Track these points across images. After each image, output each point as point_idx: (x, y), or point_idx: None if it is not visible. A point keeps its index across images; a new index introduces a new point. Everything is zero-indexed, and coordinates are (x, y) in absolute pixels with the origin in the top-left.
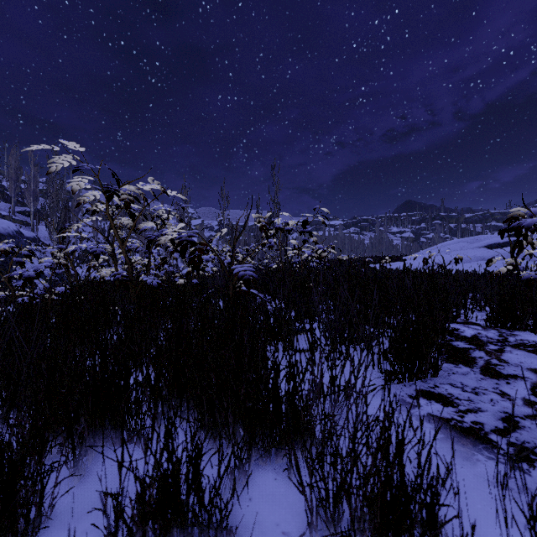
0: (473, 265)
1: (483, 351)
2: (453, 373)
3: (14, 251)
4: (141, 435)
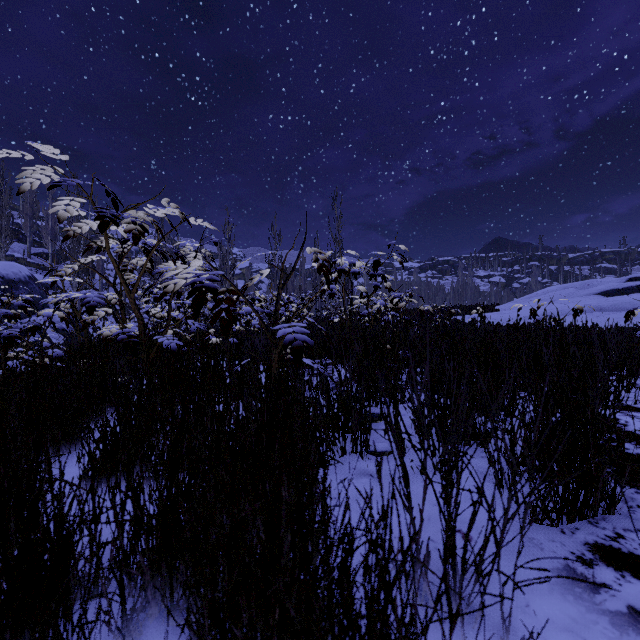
0: (589, 317)
1: None
2: (639, 507)
3: (1, 301)
4: None
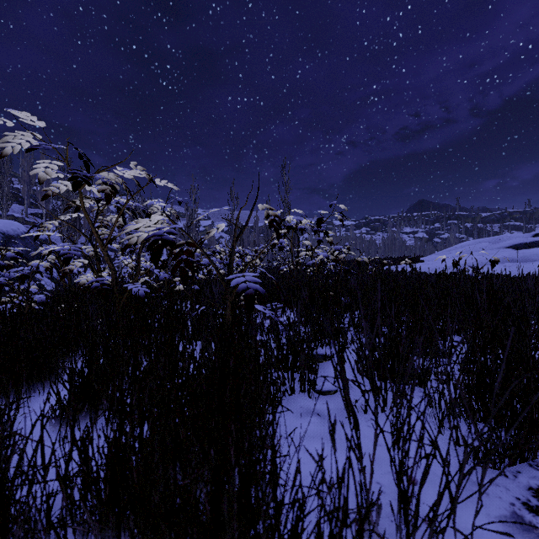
0: (502, 267)
1: None
2: None
3: None
4: None
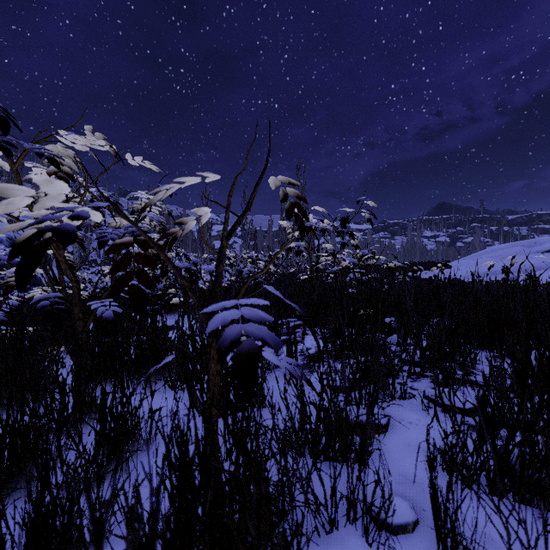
0: (549, 274)
1: None
2: None
3: None
4: None
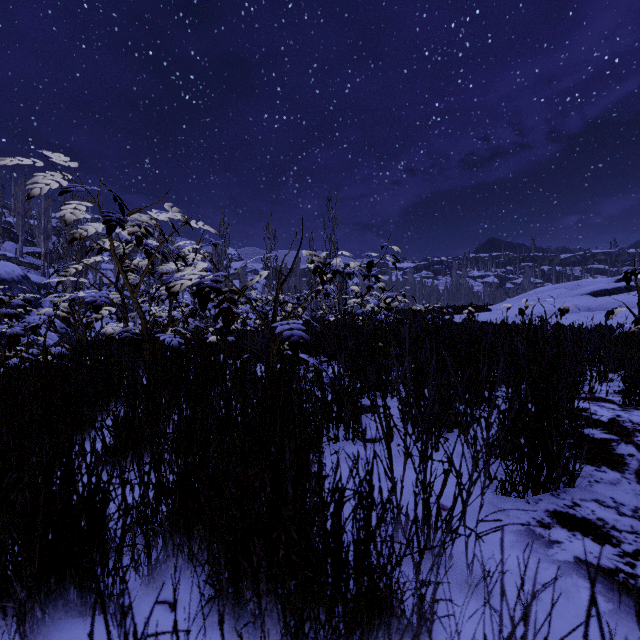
0: (577, 317)
1: (632, 446)
2: (596, 482)
3: (2, 300)
4: (119, 603)
